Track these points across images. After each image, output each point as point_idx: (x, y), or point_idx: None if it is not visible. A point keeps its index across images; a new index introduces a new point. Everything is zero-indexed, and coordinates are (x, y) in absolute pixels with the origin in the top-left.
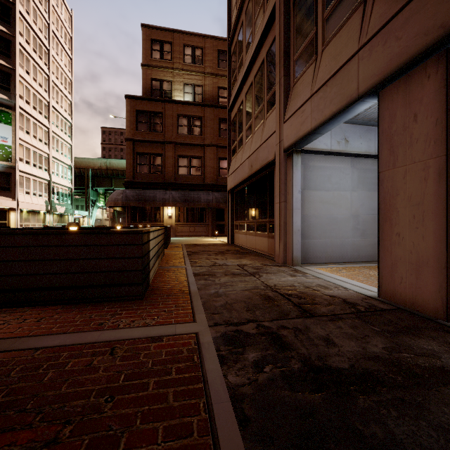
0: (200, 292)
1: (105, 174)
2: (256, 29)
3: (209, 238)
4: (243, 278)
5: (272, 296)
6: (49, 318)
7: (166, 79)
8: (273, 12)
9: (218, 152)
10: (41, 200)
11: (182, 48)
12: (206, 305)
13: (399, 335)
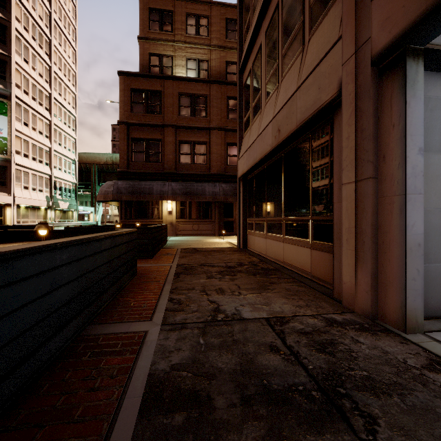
0: None
1: (111, 169)
2: None
3: (215, 237)
4: None
5: None
6: None
7: (167, 54)
8: None
9: (226, 137)
10: (41, 195)
11: (184, 18)
12: None
13: None
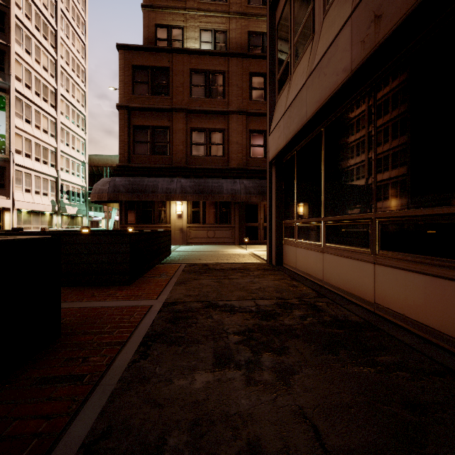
0: None
1: None
2: None
3: (235, 247)
4: None
5: None
6: None
7: (176, 25)
8: None
9: (248, 123)
10: (46, 199)
11: None
12: None
13: None
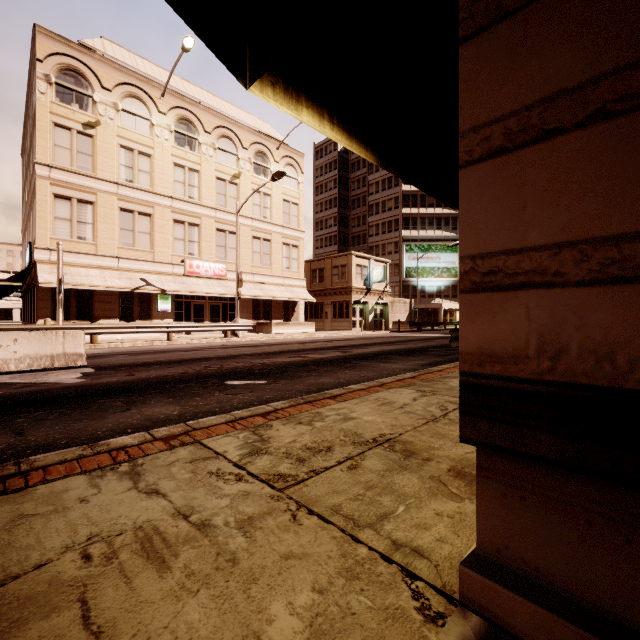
0: None
1: None
2: None
3: None
4: None
5: None
6: None
7: None
8: None
9: None
10: None
11: None
12: None
13: None
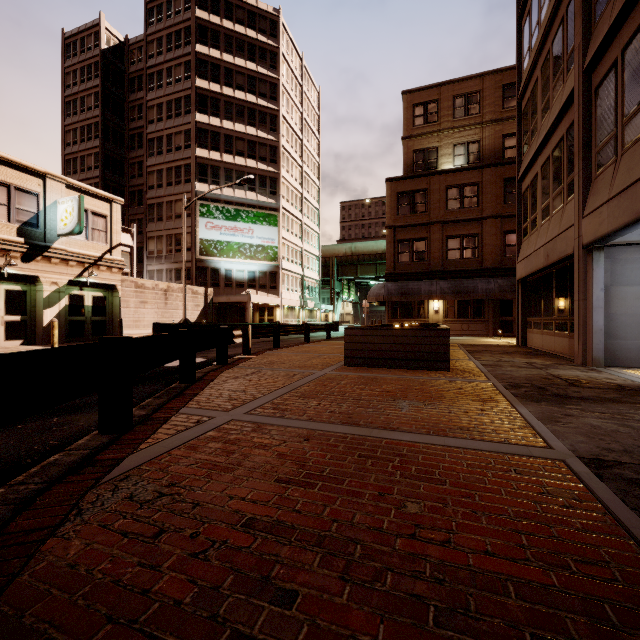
0: (490, 372)
1: (349, 261)
2: (554, 97)
3: (489, 338)
4: (529, 369)
5: (551, 378)
6: (405, 372)
7: (431, 146)
8: (573, 94)
9: (502, 225)
10: (296, 295)
11: (451, 102)
12: (496, 377)
13: (637, 396)
